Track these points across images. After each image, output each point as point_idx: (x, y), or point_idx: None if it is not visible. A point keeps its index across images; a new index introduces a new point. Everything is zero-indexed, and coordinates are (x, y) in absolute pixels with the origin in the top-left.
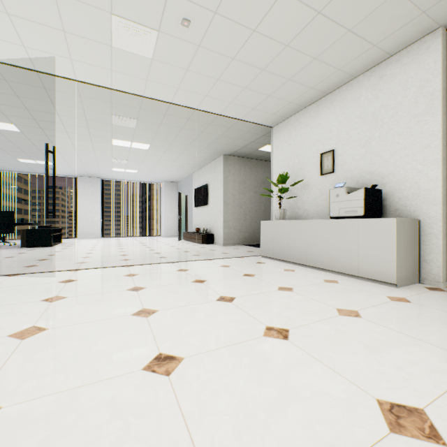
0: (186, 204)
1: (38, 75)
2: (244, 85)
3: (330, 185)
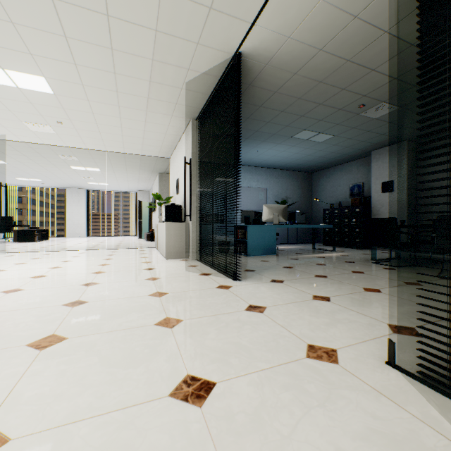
0: (151, 209)
1: (2, 141)
2: (121, 141)
3: (178, 201)
